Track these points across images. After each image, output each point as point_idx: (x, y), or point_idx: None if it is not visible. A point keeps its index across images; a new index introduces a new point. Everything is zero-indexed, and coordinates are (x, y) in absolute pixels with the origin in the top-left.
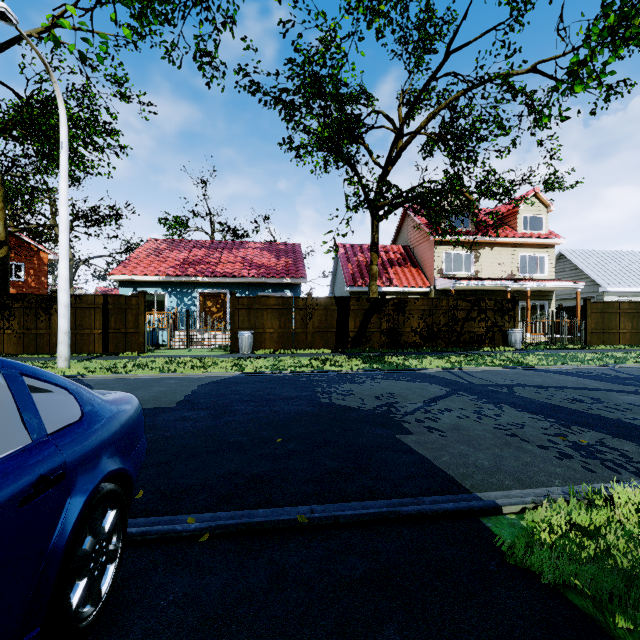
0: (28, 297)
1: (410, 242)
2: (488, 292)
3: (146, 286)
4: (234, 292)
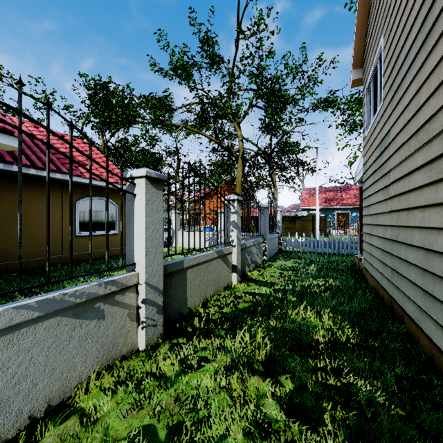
0: (288, 217)
1: None
2: None
3: (312, 210)
4: None
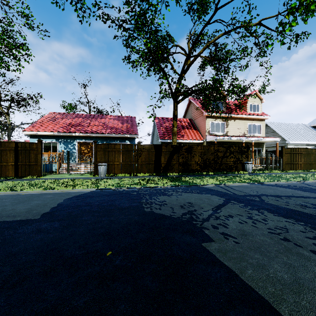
0: None
1: (192, 117)
2: (232, 143)
3: (46, 138)
4: (96, 141)
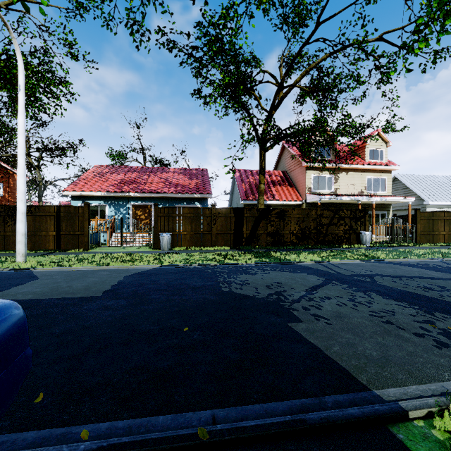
0: None
1: (287, 168)
2: (344, 204)
3: (92, 199)
4: (157, 204)
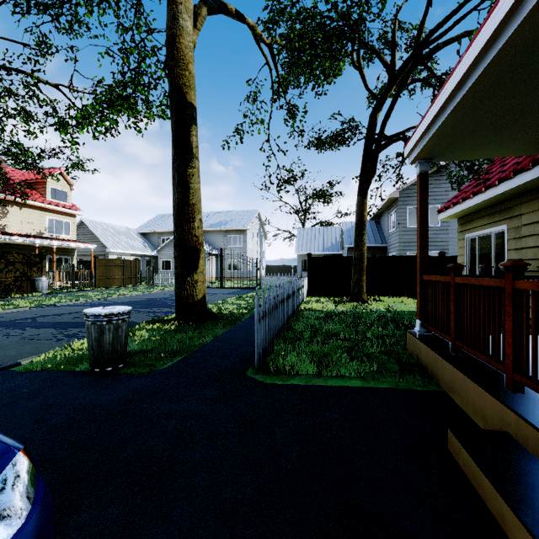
0: None
1: None
2: (17, 246)
3: None
4: None
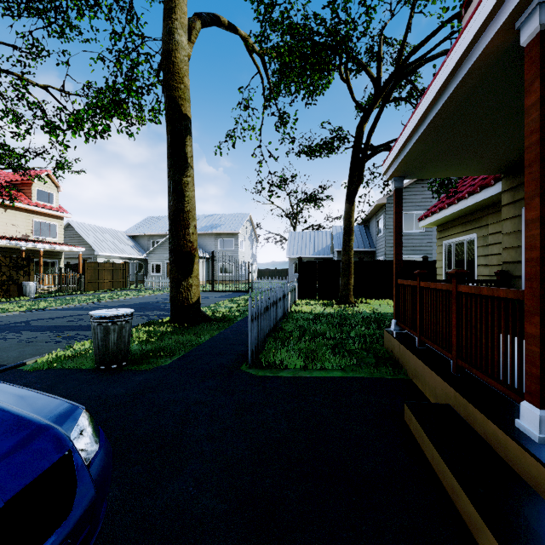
0: None
1: None
2: (2, 249)
3: None
4: None
